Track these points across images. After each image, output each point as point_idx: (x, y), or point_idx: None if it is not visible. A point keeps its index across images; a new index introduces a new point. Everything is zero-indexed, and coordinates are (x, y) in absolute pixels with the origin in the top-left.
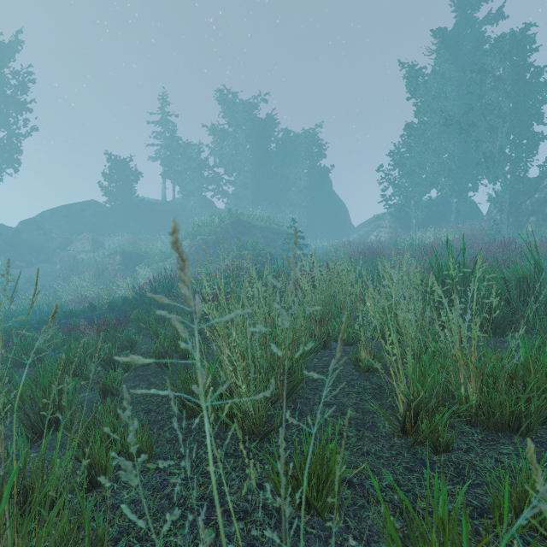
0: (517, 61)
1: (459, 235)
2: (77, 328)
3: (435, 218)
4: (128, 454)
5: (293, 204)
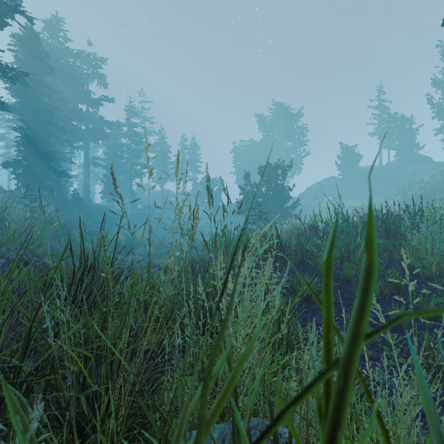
0: None
1: None
2: None
3: None
4: None
5: None
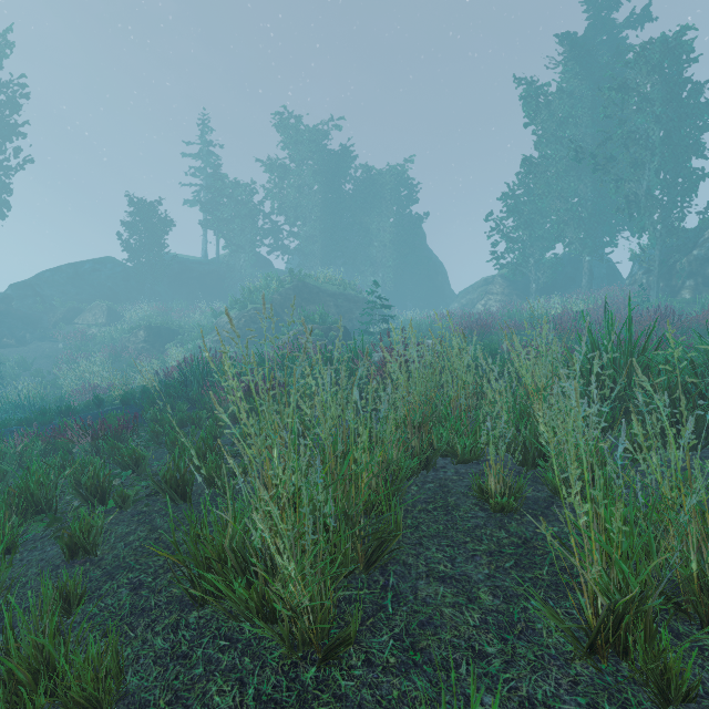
0: (670, 76)
1: (595, 304)
2: (65, 433)
3: (561, 282)
4: (67, 703)
5: (375, 264)
